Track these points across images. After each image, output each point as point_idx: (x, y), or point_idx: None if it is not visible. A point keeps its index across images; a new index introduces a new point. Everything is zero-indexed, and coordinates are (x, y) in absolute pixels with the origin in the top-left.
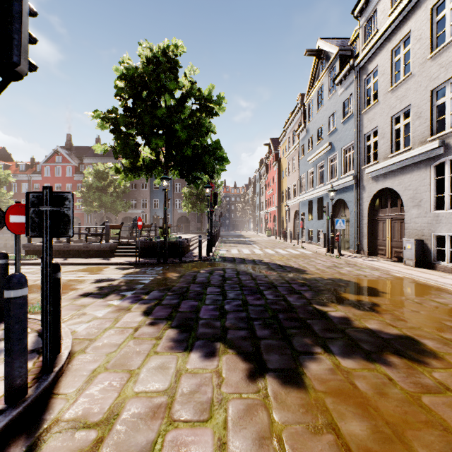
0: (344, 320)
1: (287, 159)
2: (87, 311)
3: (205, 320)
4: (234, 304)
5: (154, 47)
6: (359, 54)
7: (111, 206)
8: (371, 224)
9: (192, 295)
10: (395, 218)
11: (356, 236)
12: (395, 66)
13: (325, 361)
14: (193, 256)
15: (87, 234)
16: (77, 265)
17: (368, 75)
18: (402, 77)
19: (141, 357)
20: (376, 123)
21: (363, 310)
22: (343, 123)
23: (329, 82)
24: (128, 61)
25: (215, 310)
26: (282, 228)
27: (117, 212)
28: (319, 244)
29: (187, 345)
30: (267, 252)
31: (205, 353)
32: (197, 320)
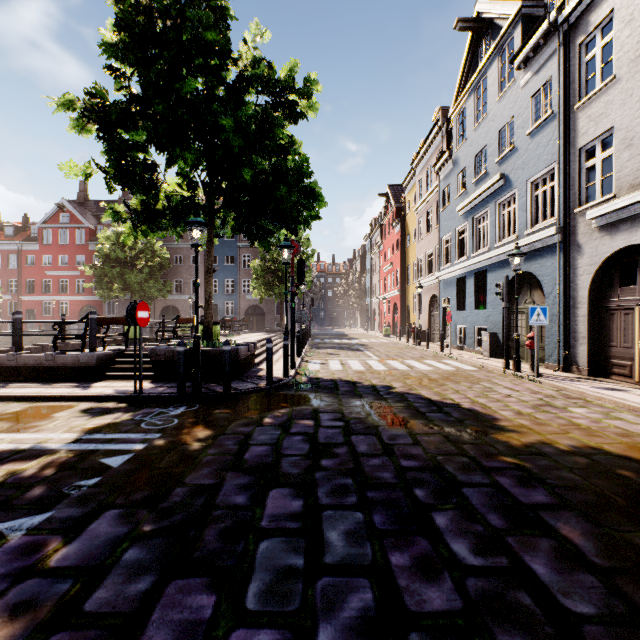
0: None
1: (417, 214)
2: None
3: None
4: (349, 617)
5: None
6: None
7: (141, 289)
8: (594, 316)
9: (212, 539)
10: None
11: (561, 340)
12: None
13: None
14: (256, 378)
15: (57, 336)
16: (11, 402)
17: (589, 34)
18: None
19: None
20: (610, 121)
21: None
22: (531, 135)
23: (499, 71)
24: None
25: None
26: (409, 323)
27: (151, 298)
28: (479, 350)
29: None
30: (393, 367)
31: None
32: None
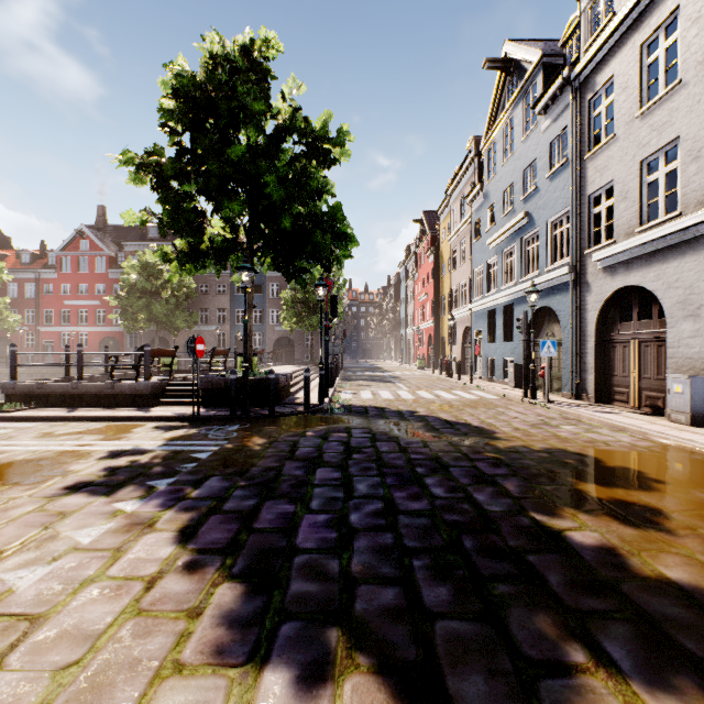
0: (607, 556)
1: (451, 243)
2: (62, 530)
3: (306, 554)
4: (368, 511)
5: (227, 43)
6: (579, 57)
7: (167, 320)
8: (600, 348)
9: (285, 488)
10: (647, 338)
11: (574, 370)
12: (648, 72)
13: (609, 701)
14: (295, 404)
15: (114, 367)
16: (89, 422)
17: (596, 92)
18: (661, 90)
19: (137, 683)
20: (611, 174)
21: (636, 526)
22: (550, 178)
23: (524, 112)
24: (179, 61)
25: (330, 526)
26: (443, 355)
27: (177, 329)
28: (507, 381)
29: (259, 636)
30: (421, 396)
31: (299, 669)
32: (289, 557)
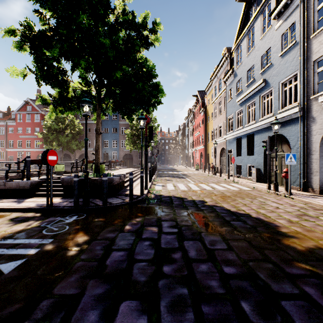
0: None
1: (213, 105)
2: None
3: None
4: None
5: None
6: None
7: (67, 145)
8: (322, 159)
9: None
10: None
11: (301, 173)
12: None
13: None
14: (124, 196)
15: (8, 171)
16: None
17: None
18: None
19: None
20: None
21: None
22: (282, 56)
23: (262, 22)
24: None
25: None
26: (209, 163)
27: (73, 150)
28: (249, 178)
29: None
30: (203, 188)
31: None
32: None
